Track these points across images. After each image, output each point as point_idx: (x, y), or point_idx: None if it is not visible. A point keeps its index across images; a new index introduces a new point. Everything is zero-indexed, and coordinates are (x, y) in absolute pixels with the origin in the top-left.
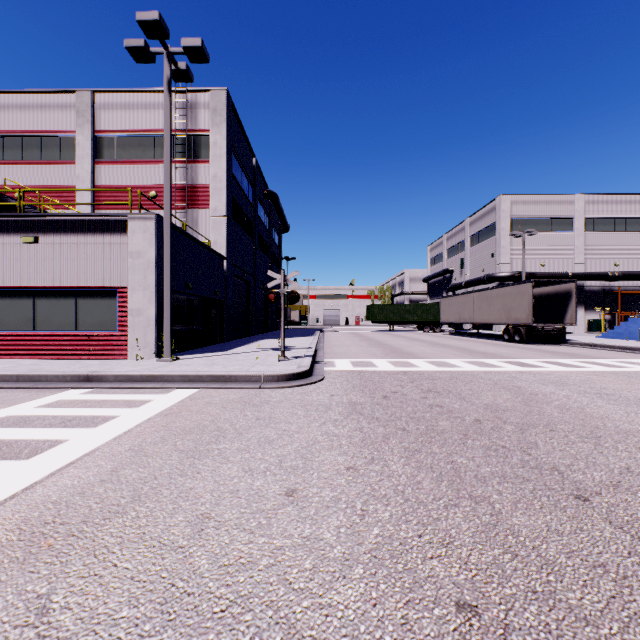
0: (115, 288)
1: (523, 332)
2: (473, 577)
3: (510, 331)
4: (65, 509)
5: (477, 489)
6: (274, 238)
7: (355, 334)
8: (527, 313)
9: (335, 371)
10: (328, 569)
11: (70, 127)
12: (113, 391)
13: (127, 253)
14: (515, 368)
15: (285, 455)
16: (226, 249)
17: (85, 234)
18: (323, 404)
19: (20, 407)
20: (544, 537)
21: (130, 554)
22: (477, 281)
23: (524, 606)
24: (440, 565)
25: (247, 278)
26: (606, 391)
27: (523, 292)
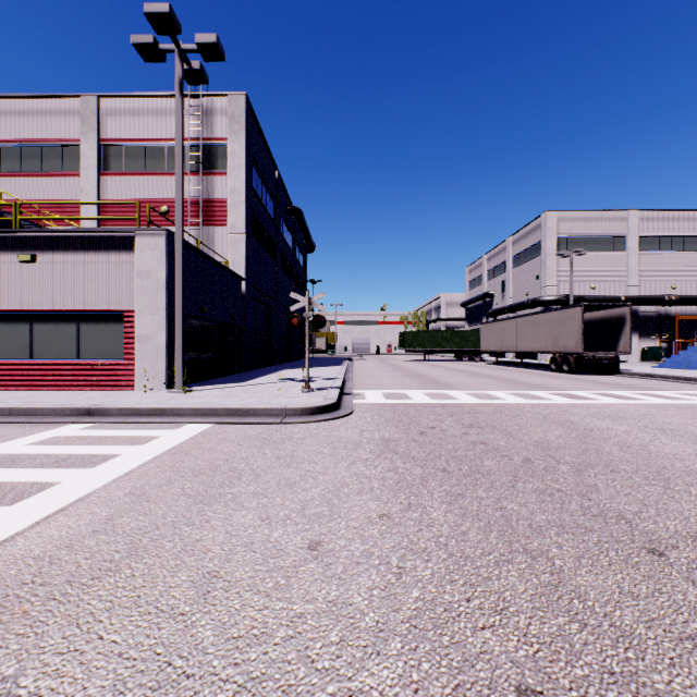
0: (121, 312)
1: (572, 361)
2: (535, 653)
3: (557, 360)
4: (48, 566)
5: (532, 541)
6: (298, 258)
7: (387, 363)
8: (576, 340)
9: (365, 404)
10: (359, 643)
11: (73, 135)
12: (116, 426)
13: (134, 273)
14: (565, 401)
15: (308, 500)
16: (245, 270)
17: (88, 252)
18: (352, 441)
19: (10, 444)
20: (616, 601)
21: (120, 623)
22: (520, 305)
23: (600, 692)
24: (494, 638)
25: (268, 302)
26: (669, 426)
27: (572, 317)
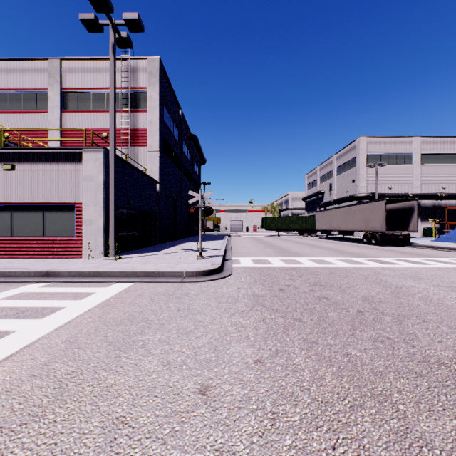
0: (73, 204)
1: (378, 237)
2: None
3: (368, 236)
4: None
5: (377, 386)
6: (195, 168)
7: (254, 238)
8: (381, 223)
9: (240, 267)
10: None
11: (44, 85)
12: (66, 284)
13: (82, 177)
14: (377, 265)
15: (200, 347)
16: (159, 176)
17: (50, 163)
18: (232, 296)
19: None
20: None
21: None
22: (342, 200)
23: None
24: None
25: (175, 197)
26: (455, 284)
27: (378, 207)
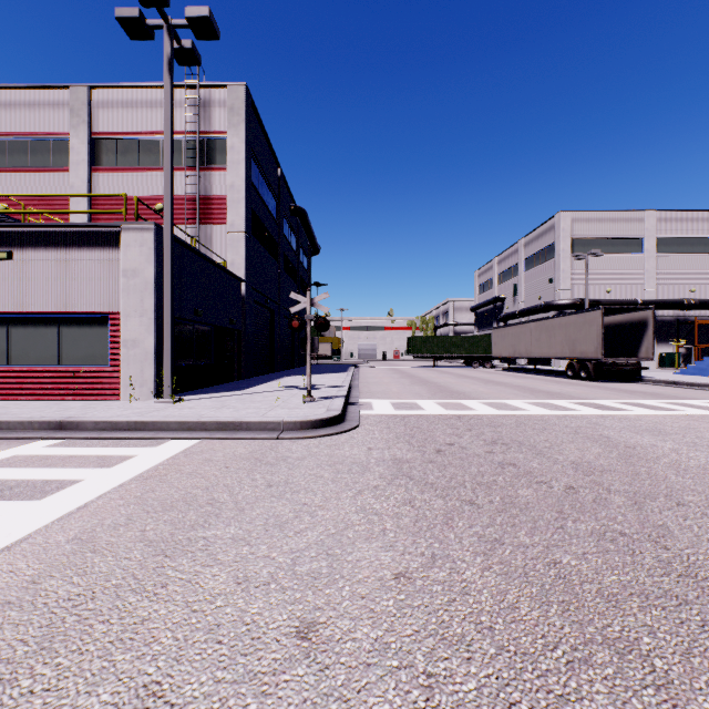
0: (106, 314)
1: (591, 368)
2: None
3: (575, 366)
4: None
5: (611, 622)
6: (302, 261)
7: (394, 370)
8: (595, 345)
9: (373, 415)
10: None
11: (63, 129)
12: (89, 443)
13: (120, 272)
14: (592, 411)
15: (302, 550)
16: (245, 271)
17: (70, 249)
18: (358, 462)
19: None
20: None
21: None
22: (533, 310)
23: None
24: None
25: (270, 305)
26: None
27: (591, 321)
